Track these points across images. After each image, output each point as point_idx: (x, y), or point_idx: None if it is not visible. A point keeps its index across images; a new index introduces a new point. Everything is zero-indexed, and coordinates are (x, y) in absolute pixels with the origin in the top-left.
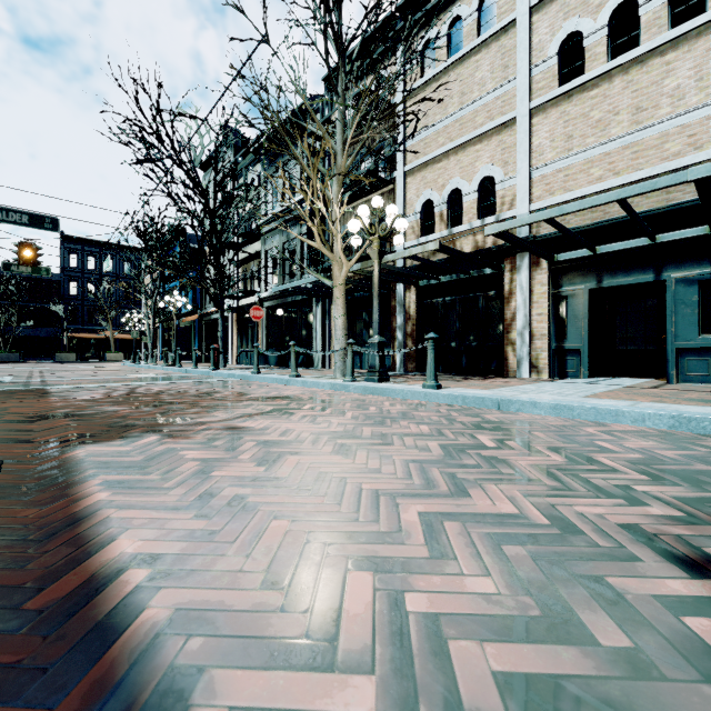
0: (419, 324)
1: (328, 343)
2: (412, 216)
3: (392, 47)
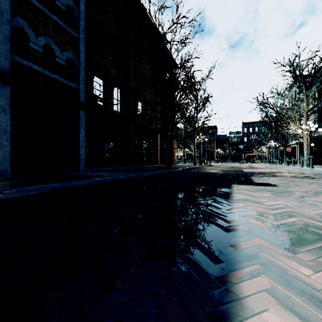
0: None
1: None
2: None
3: None
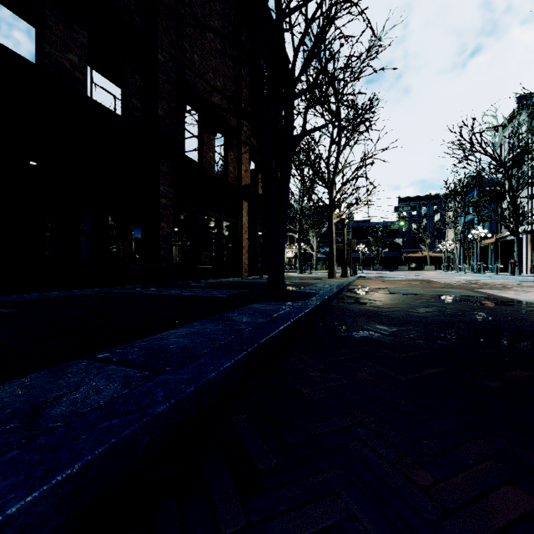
0: None
1: None
2: None
3: None
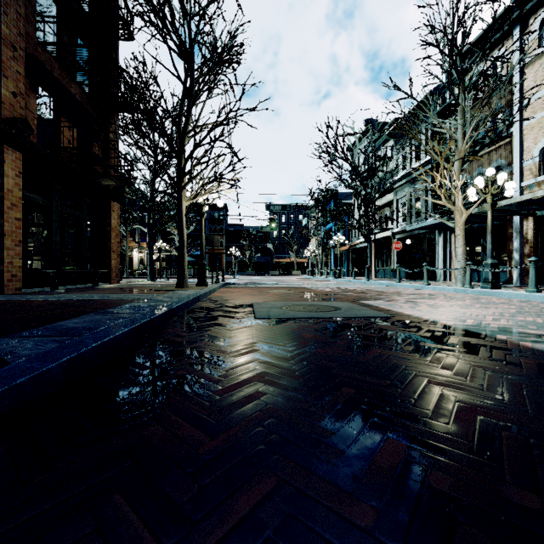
0: (537, 247)
1: (448, 263)
2: (529, 160)
3: (509, 30)
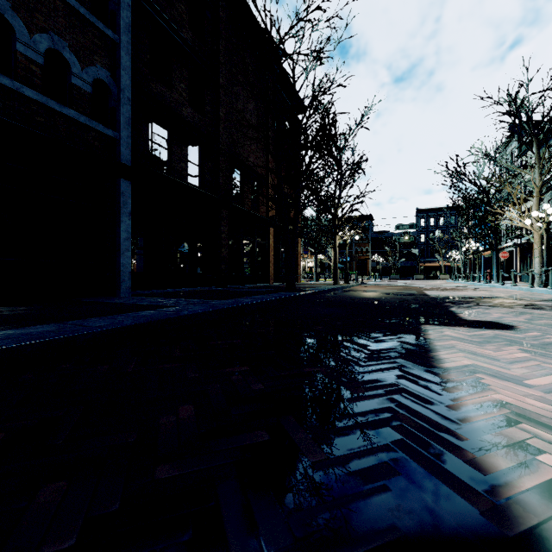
0: None
1: None
2: None
3: None
